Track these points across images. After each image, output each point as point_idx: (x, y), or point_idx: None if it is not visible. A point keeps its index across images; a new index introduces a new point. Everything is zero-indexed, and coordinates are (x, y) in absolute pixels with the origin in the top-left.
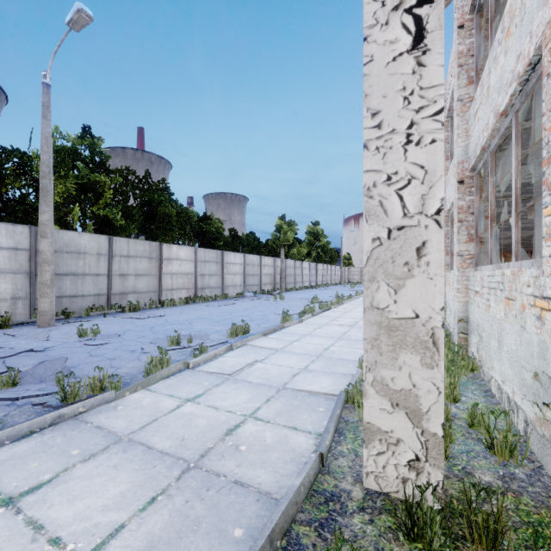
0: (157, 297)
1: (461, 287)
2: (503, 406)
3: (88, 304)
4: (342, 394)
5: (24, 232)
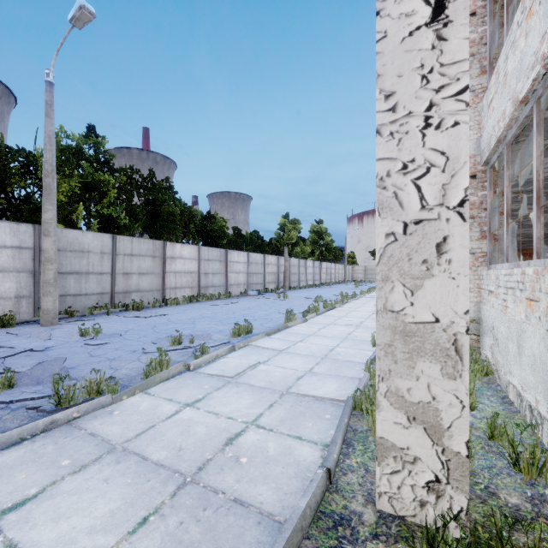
0: (161, 296)
1: (473, 287)
2: (523, 415)
3: (91, 302)
4: (349, 400)
5: (28, 230)
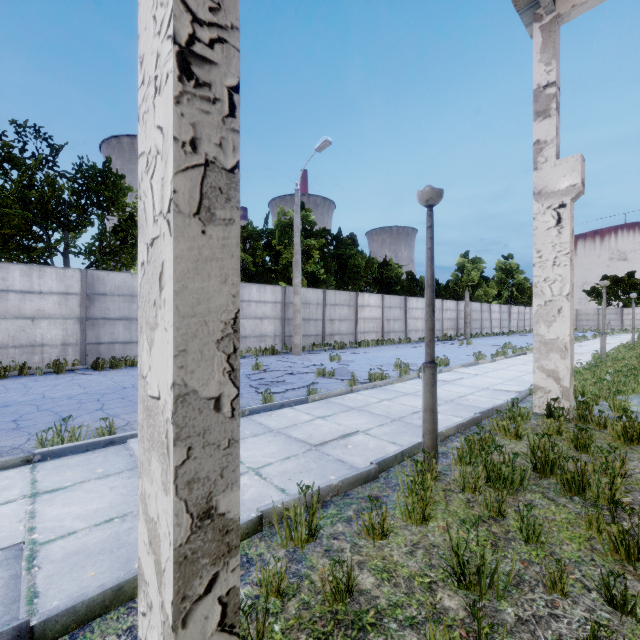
0: (354, 339)
1: None
2: None
3: (311, 342)
4: (526, 390)
5: (279, 290)
